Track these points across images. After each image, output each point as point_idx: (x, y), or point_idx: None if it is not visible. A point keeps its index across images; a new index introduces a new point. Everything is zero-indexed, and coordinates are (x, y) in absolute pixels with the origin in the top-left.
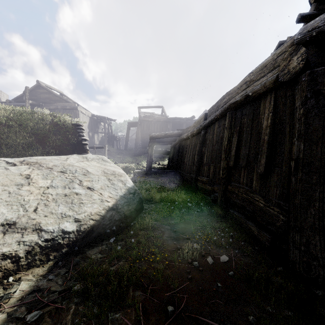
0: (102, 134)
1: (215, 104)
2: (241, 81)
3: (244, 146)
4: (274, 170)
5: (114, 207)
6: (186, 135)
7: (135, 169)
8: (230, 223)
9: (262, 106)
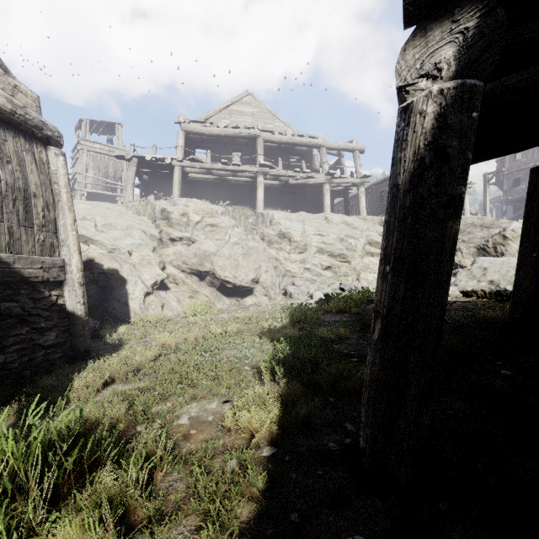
0: None
1: None
2: None
3: None
4: None
5: None
6: None
7: None
8: None
9: None
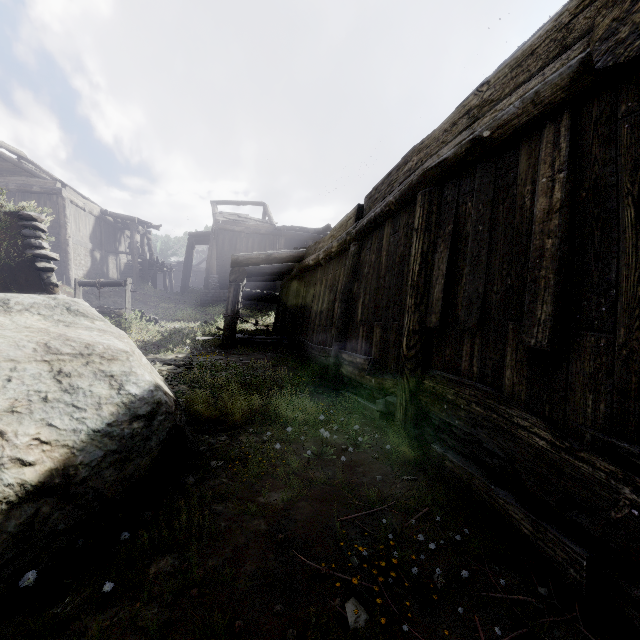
0: (129, 258)
1: (384, 179)
2: (455, 111)
3: (469, 273)
4: (582, 338)
5: (54, 481)
6: (315, 259)
7: (199, 335)
8: (441, 489)
9: (524, 161)
